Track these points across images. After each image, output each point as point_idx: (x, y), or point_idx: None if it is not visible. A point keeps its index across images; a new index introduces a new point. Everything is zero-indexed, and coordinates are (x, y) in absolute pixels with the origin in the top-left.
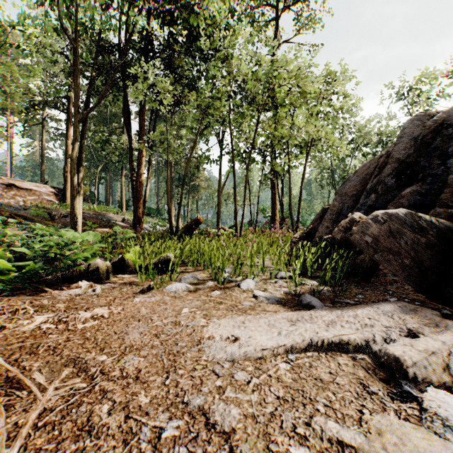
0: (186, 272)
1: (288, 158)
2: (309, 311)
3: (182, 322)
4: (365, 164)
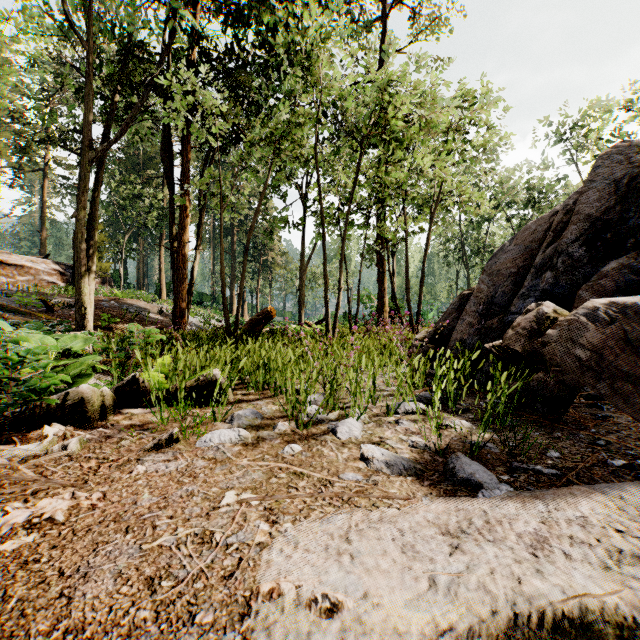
0: (244, 401)
1: (404, 219)
2: (477, 499)
3: (216, 536)
4: (529, 226)
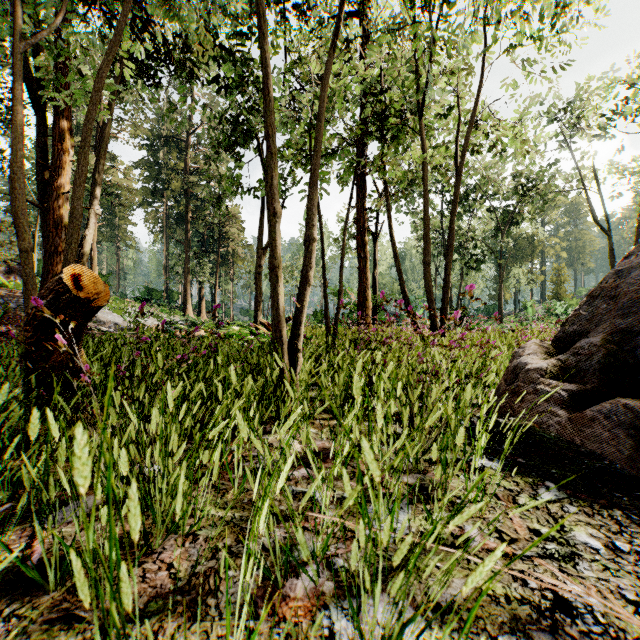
0: None
1: (422, 142)
2: None
3: None
4: None
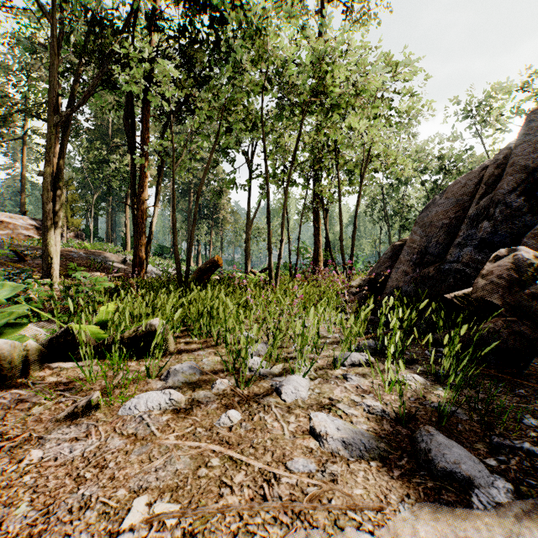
0: (185, 351)
1: (339, 179)
2: (480, 516)
3: None
4: (458, 180)
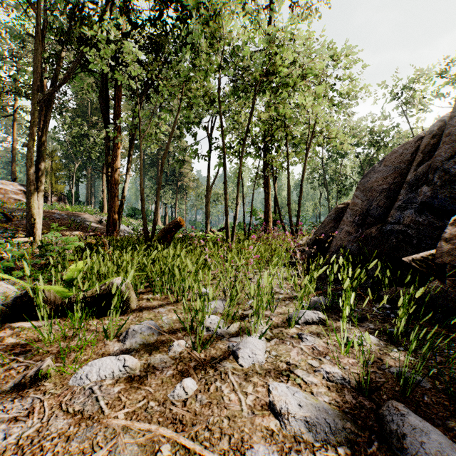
0: (146, 308)
1: (287, 150)
2: None
3: None
4: (396, 150)
